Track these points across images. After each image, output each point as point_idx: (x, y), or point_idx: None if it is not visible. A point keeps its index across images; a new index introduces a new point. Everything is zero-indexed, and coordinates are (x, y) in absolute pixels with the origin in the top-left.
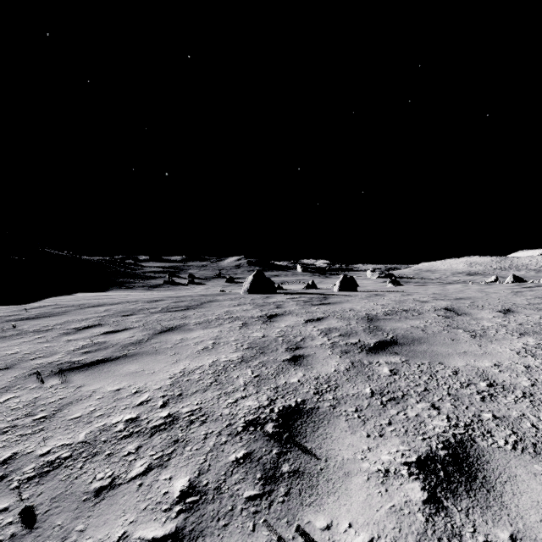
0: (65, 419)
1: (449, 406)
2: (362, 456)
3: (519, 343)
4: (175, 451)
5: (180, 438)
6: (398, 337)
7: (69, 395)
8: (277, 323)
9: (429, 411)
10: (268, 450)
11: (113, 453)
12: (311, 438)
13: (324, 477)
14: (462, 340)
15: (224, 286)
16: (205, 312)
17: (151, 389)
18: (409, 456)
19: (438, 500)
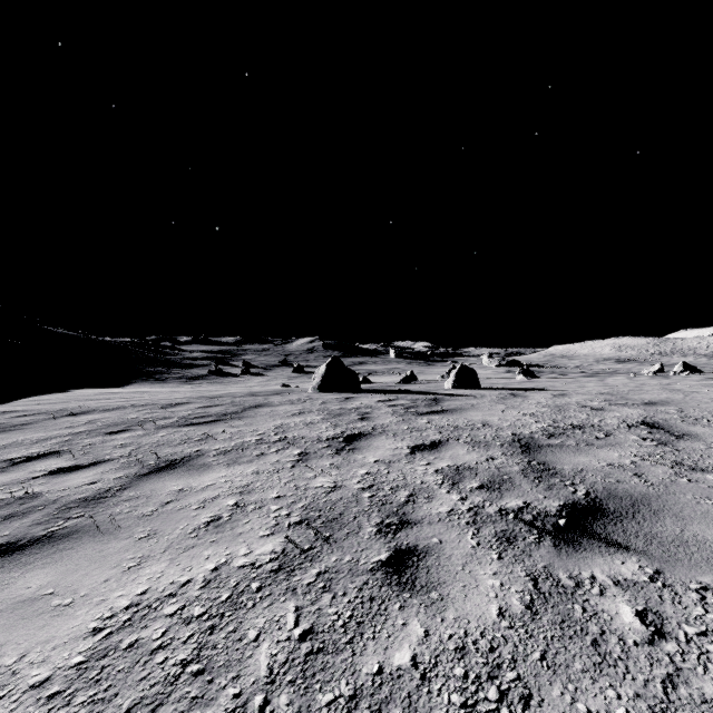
0: None
1: None
2: None
3: None
4: None
5: None
6: (599, 493)
7: None
8: (360, 455)
9: None
10: None
11: None
12: None
13: None
14: None
15: (290, 378)
16: (243, 426)
17: (19, 684)
18: None
19: None
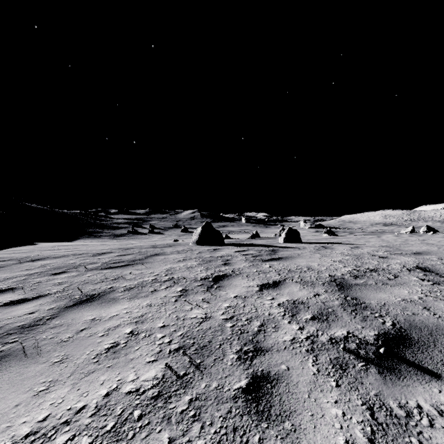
0: None
1: None
2: None
3: None
4: None
5: None
6: (402, 324)
7: None
8: (224, 291)
9: None
10: None
11: None
12: None
13: None
14: None
15: (179, 235)
16: (144, 269)
17: None
18: None
19: None
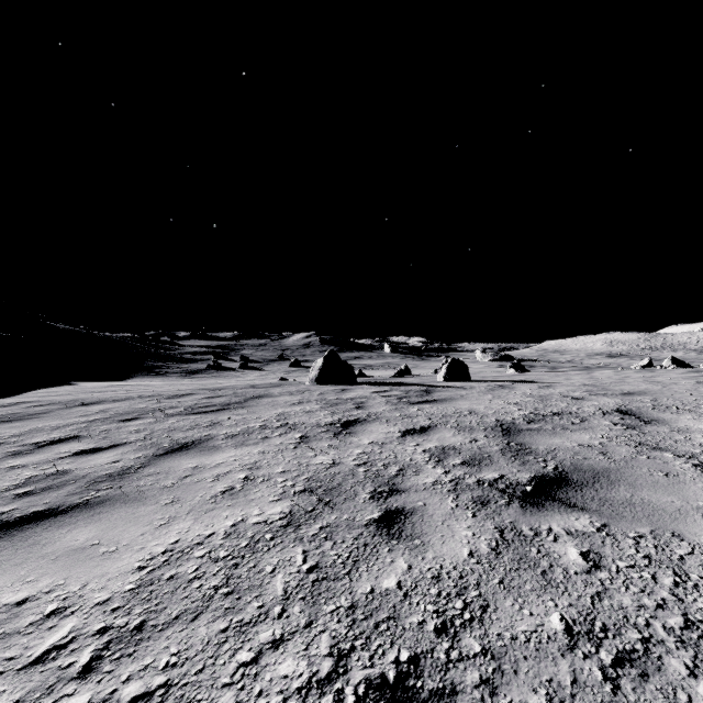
0: None
1: None
2: None
3: None
4: None
5: None
6: (566, 468)
7: None
8: (356, 438)
9: None
10: None
11: None
12: None
13: None
14: (684, 475)
15: (288, 372)
16: (247, 414)
17: (87, 603)
18: None
19: None
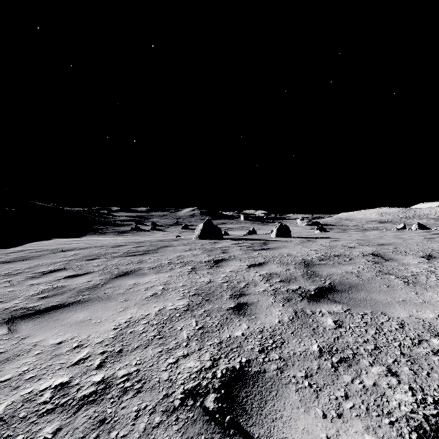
0: None
1: (407, 371)
2: None
3: None
4: None
5: (108, 416)
6: (335, 283)
7: (9, 349)
8: (222, 268)
9: (387, 378)
10: None
11: None
12: (258, 418)
13: None
14: (397, 286)
15: (180, 232)
16: (159, 256)
17: (92, 342)
18: None
19: None
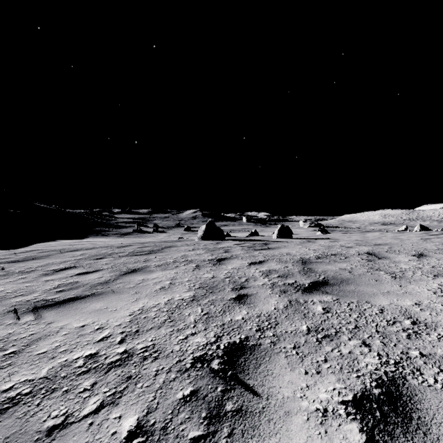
0: (32, 354)
1: (378, 343)
2: (301, 394)
3: (434, 284)
4: (127, 388)
5: (133, 374)
6: (329, 278)
7: (39, 331)
8: (225, 266)
9: (361, 348)
10: (213, 388)
11: (69, 389)
12: (253, 375)
13: (266, 416)
14: (384, 280)
15: (183, 234)
16: (164, 255)
17: (111, 325)
18: (345, 395)
19: (376, 442)
